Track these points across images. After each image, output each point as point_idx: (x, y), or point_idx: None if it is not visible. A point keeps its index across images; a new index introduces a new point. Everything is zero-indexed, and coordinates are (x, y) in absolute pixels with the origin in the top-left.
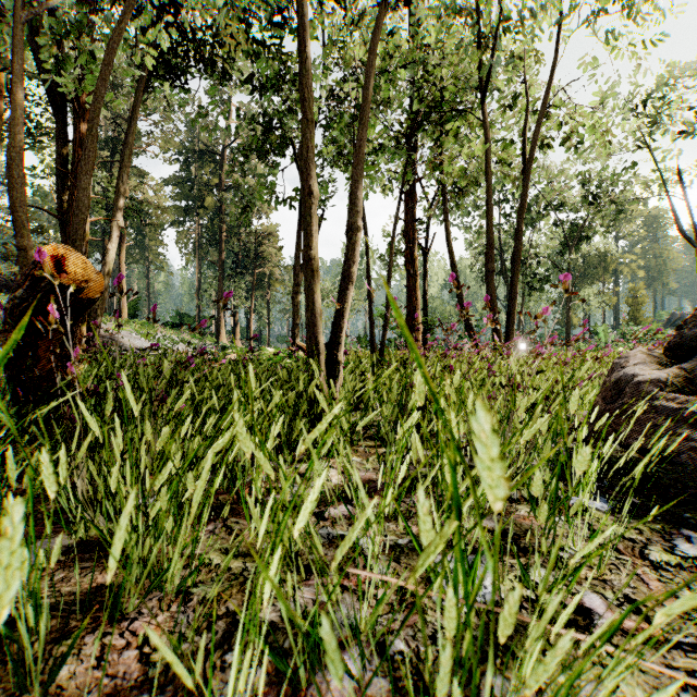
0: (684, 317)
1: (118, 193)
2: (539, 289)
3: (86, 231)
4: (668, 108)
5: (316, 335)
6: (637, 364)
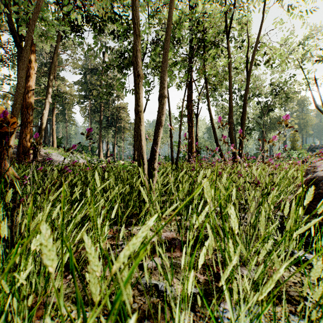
0: (316, 147)
1: (48, 86)
2: (249, 133)
3: (32, 104)
4: (310, 48)
5: (142, 154)
6: (322, 170)
